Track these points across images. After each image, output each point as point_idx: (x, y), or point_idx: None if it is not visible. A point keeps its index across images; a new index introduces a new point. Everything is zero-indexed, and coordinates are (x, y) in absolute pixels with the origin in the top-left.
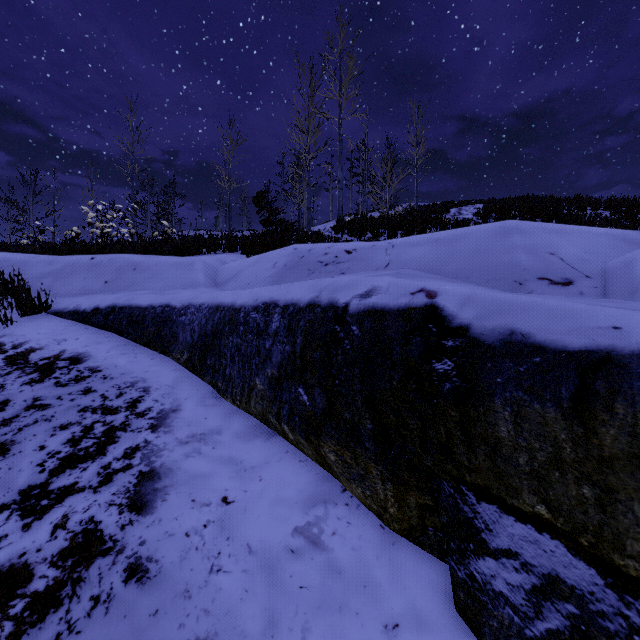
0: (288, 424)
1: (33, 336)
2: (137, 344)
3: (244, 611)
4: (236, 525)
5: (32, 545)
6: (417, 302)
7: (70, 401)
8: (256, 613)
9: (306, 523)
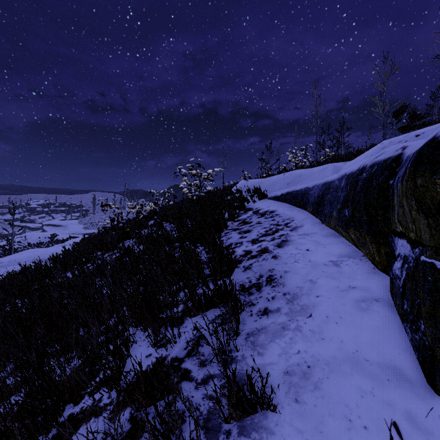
0: (340, 227)
1: (261, 206)
2: (295, 207)
3: (300, 270)
4: (308, 255)
5: (253, 248)
6: (395, 154)
7: (267, 222)
8: (304, 271)
9: (336, 260)
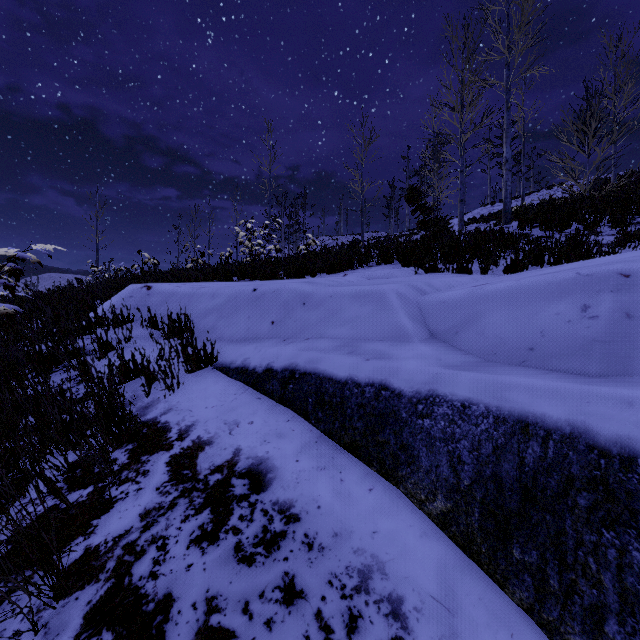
0: None
1: (200, 412)
2: (333, 442)
3: None
4: None
5: None
6: None
7: (265, 628)
8: None
9: None
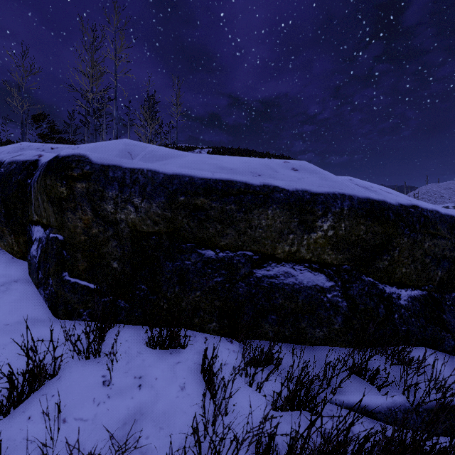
0: None
1: None
2: None
3: None
4: None
5: None
6: (33, 159)
7: None
8: None
9: None
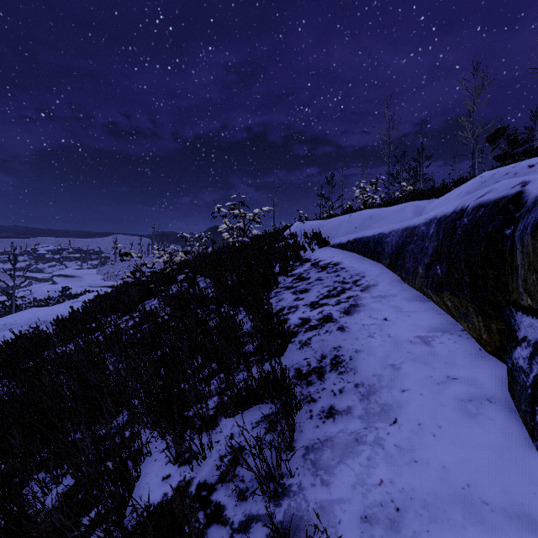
0: (430, 289)
1: (321, 256)
2: (365, 258)
3: (377, 349)
4: (386, 327)
5: (312, 315)
6: (511, 192)
7: (330, 279)
8: (382, 351)
9: (425, 335)
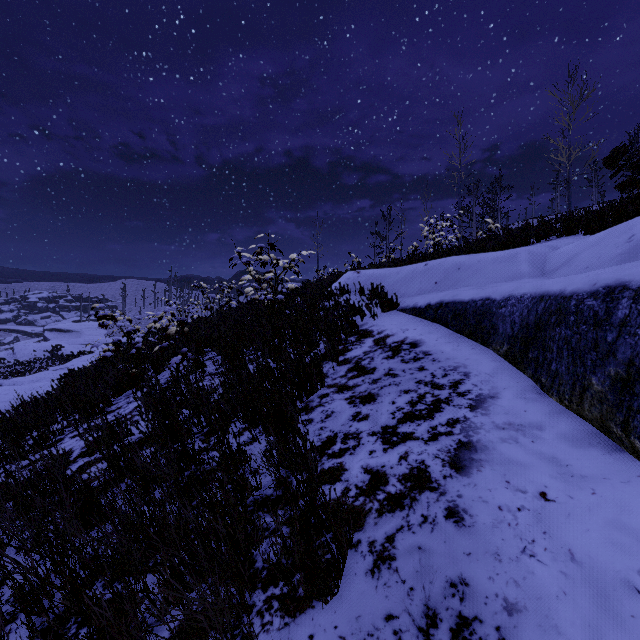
0: None
1: (388, 326)
2: (459, 335)
3: (559, 609)
4: (555, 525)
5: (388, 463)
6: None
7: (410, 374)
8: (575, 621)
9: None
